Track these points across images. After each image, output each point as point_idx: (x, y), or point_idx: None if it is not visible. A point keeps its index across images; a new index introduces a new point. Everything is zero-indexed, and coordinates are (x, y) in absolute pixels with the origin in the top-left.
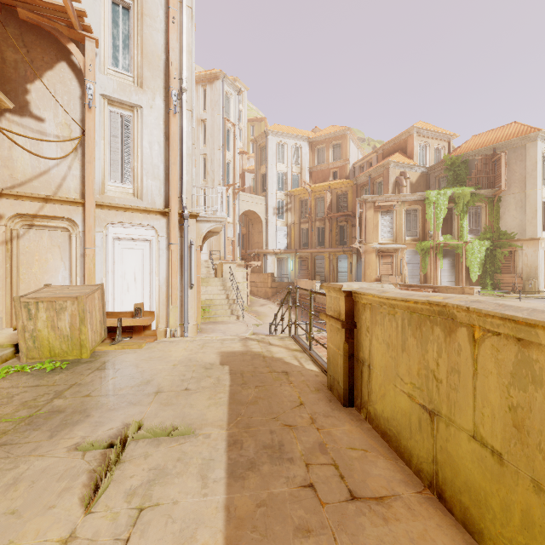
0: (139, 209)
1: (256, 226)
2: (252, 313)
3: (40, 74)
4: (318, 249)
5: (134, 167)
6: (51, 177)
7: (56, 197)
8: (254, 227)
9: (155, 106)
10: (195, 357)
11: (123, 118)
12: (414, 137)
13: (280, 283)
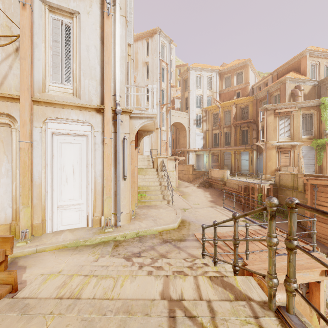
0: (75, 106)
1: (182, 132)
2: (179, 193)
3: None
4: (226, 148)
5: (73, 69)
6: None
7: None
8: (180, 134)
9: (92, 12)
10: None
11: (63, 25)
12: (306, 58)
13: (198, 171)
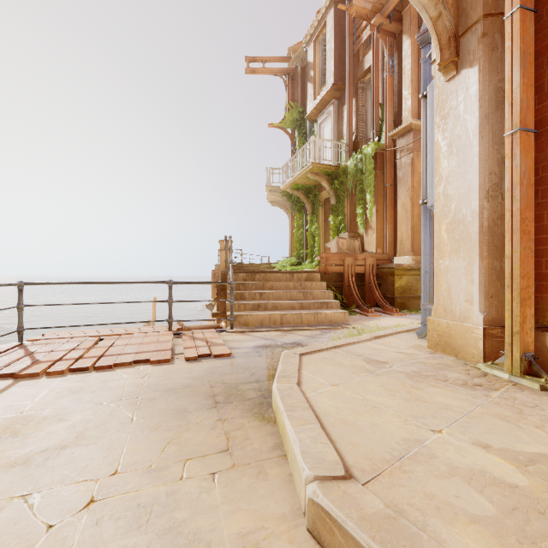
0: None
1: None
2: None
3: None
4: None
5: None
6: None
7: None
8: None
9: None
10: None
11: None
12: None
13: None
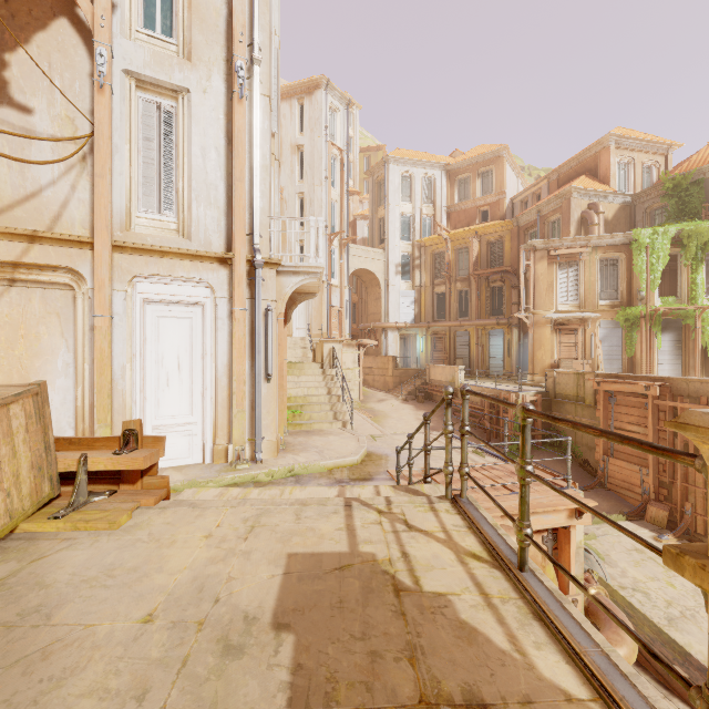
0: (183, 254)
1: (372, 290)
2: (366, 413)
3: (26, 37)
4: (459, 322)
5: (178, 187)
6: (44, 203)
7: (48, 234)
8: (368, 293)
9: (211, 89)
10: (218, 575)
11: (160, 110)
12: (610, 150)
13: (405, 369)
